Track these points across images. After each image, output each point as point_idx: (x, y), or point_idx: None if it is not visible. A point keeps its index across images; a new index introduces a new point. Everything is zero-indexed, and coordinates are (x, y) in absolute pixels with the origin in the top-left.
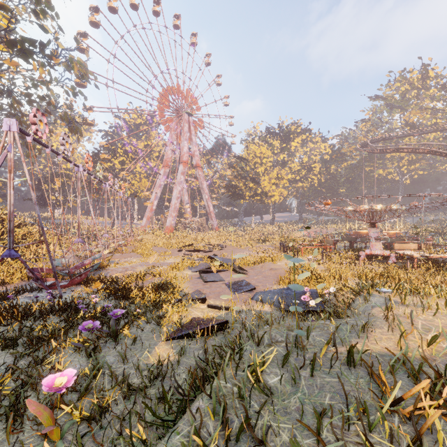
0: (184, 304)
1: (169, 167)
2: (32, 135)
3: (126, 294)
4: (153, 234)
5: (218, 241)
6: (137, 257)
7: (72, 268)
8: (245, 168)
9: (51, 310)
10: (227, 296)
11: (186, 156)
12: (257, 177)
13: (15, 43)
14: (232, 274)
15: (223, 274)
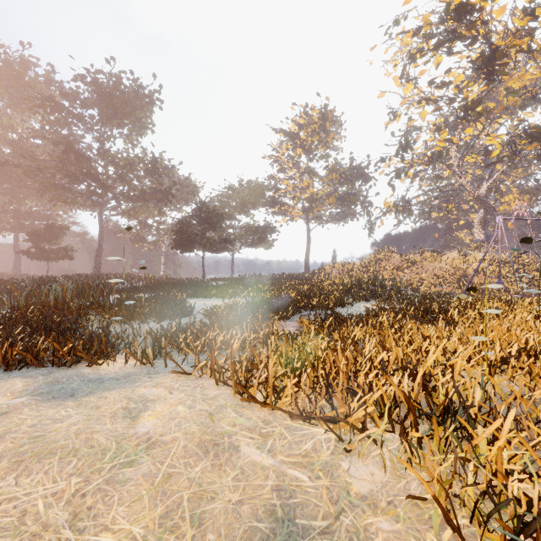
0: None
1: None
2: (513, 218)
3: None
4: None
5: None
6: None
7: (537, 295)
8: None
9: None
10: None
11: None
12: None
13: (531, 134)
14: None
15: None
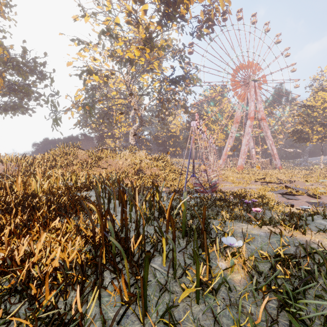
0: (282, 205)
1: (238, 123)
2: (196, 125)
3: (244, 198)
4: (229, 170)
5: (285, 177)
6: (229, 183)
7: (212, 184)
8: (312, 114)
9: (215, 199)
10: (314, 201)
11: (253, 113)
12: (326, 120)
13: (172, 80)
14: (308, 197)
15: (300, 197)
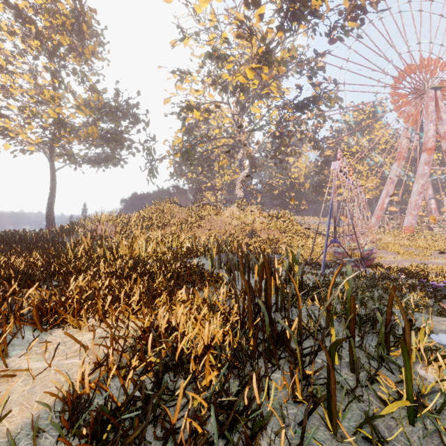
0: None
1: (404, 159)
2: (339, 168)
3: (424, 278)
4: (389, 234)
5: None
6: (391, 254)
7: (365, 254)
8: None
9: (372, 277)
10: None
11: (432, 141)
12: None
13: (298, 104)
14: None
15: None
